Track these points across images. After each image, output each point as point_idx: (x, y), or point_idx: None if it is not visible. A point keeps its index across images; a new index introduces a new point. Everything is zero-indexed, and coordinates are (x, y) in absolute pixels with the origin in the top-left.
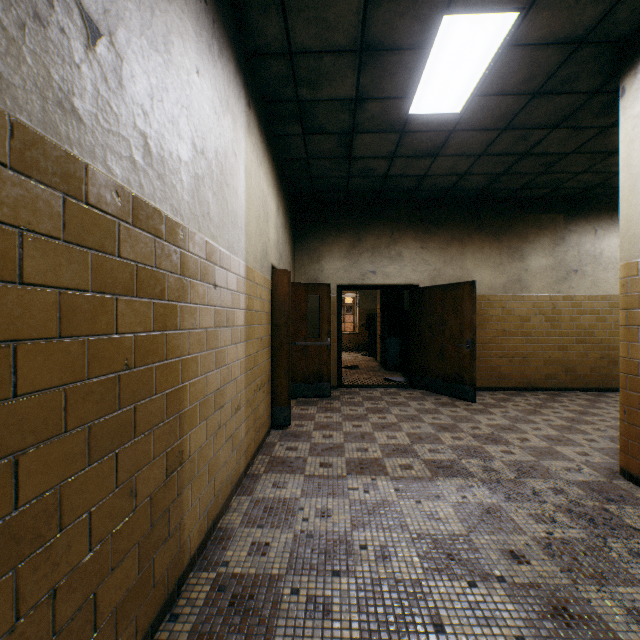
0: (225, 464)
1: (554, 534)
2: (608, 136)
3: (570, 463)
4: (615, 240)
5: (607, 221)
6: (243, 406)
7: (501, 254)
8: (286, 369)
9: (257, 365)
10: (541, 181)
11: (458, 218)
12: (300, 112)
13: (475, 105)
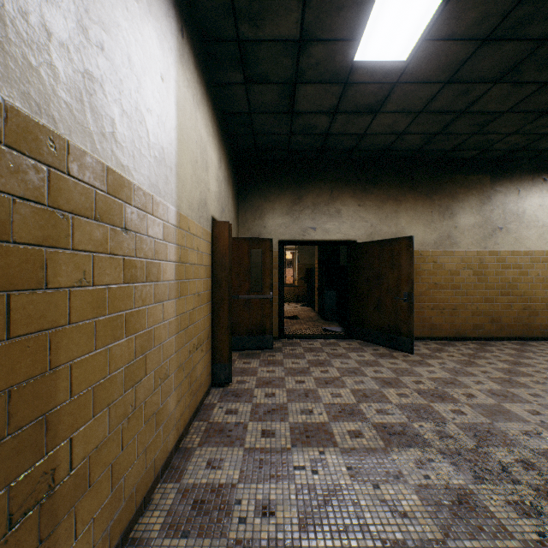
0: (144, 451)
1: (547, 535)
2: (545, 93)
3: (526, 425)
4: (536, 200)
5: (529, 182)
6: (173, 372)
7: (433, 212)
8: (227, 325)
9: (193, 323)
10: (472, 142)
11: (393, 178)
12: (241, 55)
13: (422, 52)
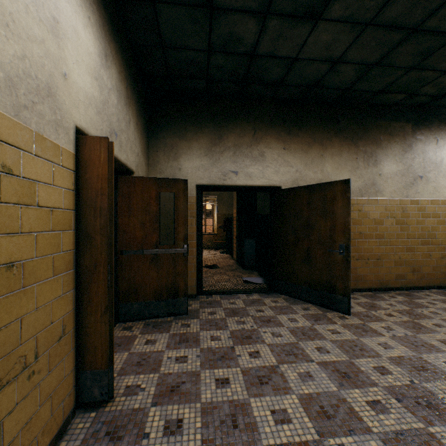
0: None
1: None
2: None
3: None
4: None
5: None
6: None
7: (358, 158)
8: (104, 306)
9: None
10: (405, 81)
11: (319, 120)
12: None
13: None
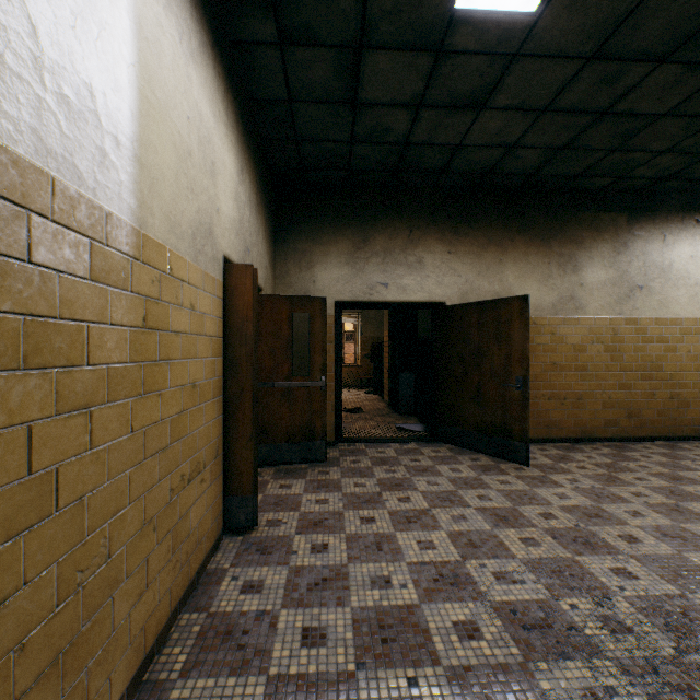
0: None
1: None
2: None
3: None
4: (687, 249)
5: (678, 224)
6: (124, 544)
7: (550, 263)
8: (250, 432)
9: (181, 437)
10: (608, 164)
11: (496, 214)
12: None
13: None
